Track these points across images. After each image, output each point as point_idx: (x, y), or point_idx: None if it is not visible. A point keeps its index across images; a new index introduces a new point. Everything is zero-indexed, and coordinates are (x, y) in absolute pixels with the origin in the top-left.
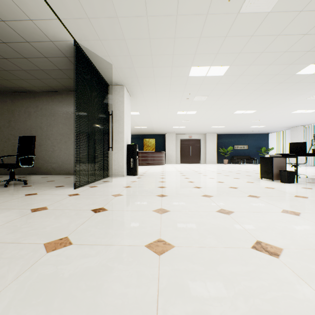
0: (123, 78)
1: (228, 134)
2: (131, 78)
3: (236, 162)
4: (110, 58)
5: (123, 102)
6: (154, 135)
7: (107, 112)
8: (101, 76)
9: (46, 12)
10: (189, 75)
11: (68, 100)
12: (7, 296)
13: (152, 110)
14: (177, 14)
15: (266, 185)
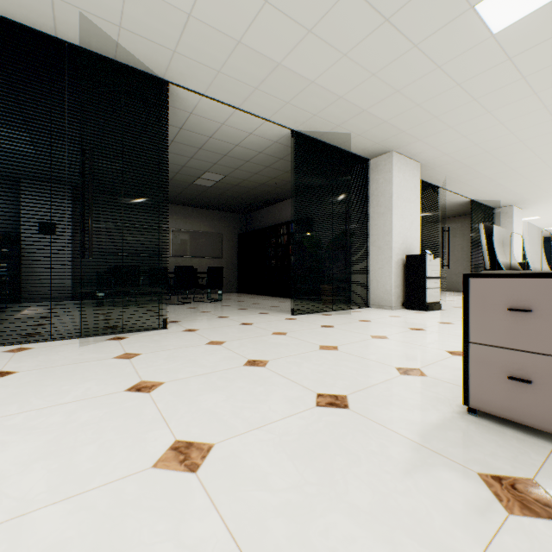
0: (511, 203)
1: None
2: (521, 201)
3: None
4: (498, 198)
5: (511, 222)
6: None
7: None
8: (487, 206)
9: (457, 197)
10: None
11: (448, 225)
12: None
13: None
14: None
15: None
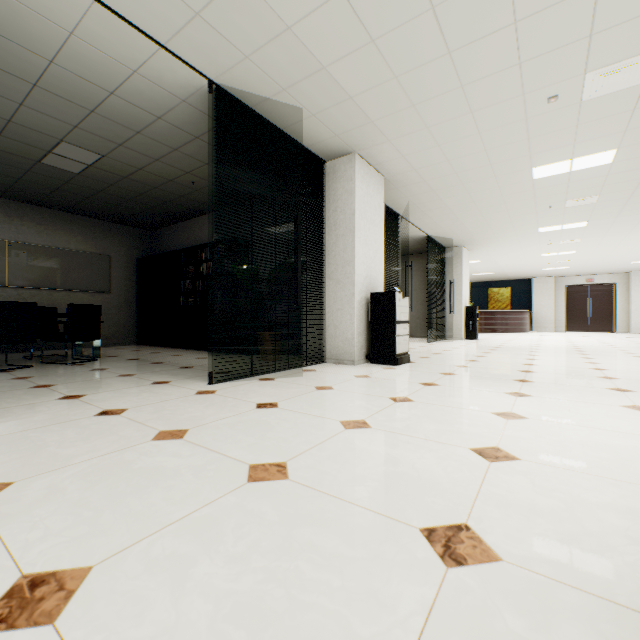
0: (461, 243)
1: None
2: (470, 241)
3: None
4: (452, 236)
5: (461, 263)
6: (508, 281)
7: (444, 275)
8: (440, 244)
9: (415, 230)
10: (538, 232)
11: (402, 264)
12: (444, 352)
13: (499, 257)
14: (509, 216)
15: (628, 349)
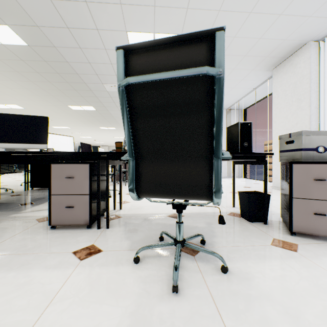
0: None
1: None
2: None
3: None
4: None
5: None
6: (92, 146)
7: None
8: None
9: None
10: (55, 128)
11: None
12: None
13: None
14: None
15: None
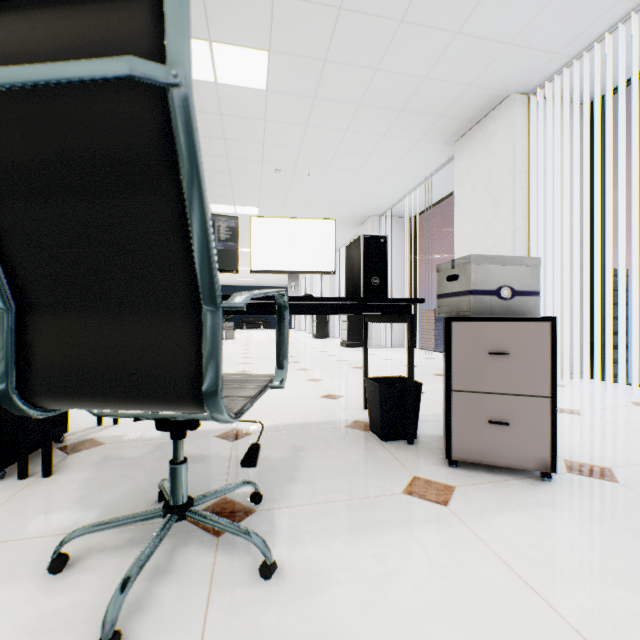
0: None
1: (236, 286)
2: None
3: (248, 327)
4: None
5: None
6: None
7: None
8: None
9: None
10: None
11: None
12: None
13: None
14: None
15: None
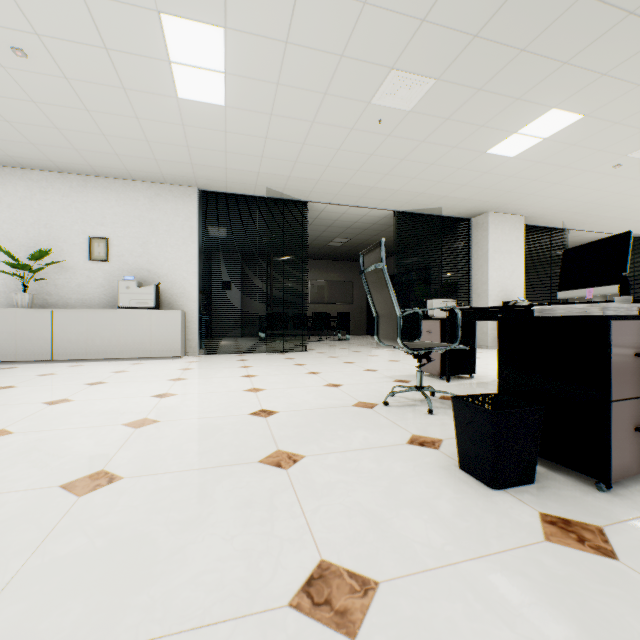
0: None
1: None
2: None
3: None
4: None
5: None
6: None
7: None
8: None
9: (599, 234)
10: None
11: None
12: None
13: None
14: None
15: None
